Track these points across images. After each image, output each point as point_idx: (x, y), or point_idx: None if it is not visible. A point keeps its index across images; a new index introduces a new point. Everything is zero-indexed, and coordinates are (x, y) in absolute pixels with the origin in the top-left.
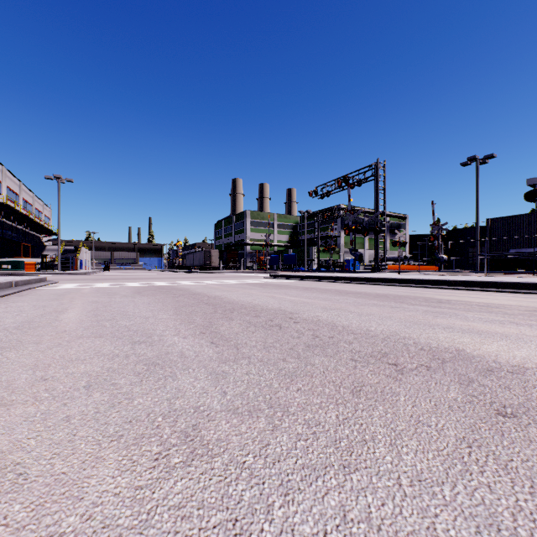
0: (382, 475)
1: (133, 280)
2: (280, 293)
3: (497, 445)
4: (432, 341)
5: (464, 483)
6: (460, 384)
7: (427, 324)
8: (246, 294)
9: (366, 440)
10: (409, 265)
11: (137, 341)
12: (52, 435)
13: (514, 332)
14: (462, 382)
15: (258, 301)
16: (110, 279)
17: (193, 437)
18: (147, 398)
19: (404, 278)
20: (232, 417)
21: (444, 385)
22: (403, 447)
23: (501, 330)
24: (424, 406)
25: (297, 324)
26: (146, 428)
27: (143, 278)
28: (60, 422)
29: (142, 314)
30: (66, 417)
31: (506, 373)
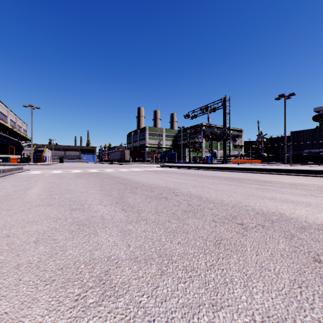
0: (240, 312)
1: (77, 168)
2: (166, 176)
3: (319, 285)
4: (263, 208)
5: (301, 319)
6: (285, 238)
7: (259, 196)
8: (145, 177)
9: (227, 283)
10: (243, 159)
11: (74, 208)
12: (4, 280)
13: (314, 201)
14: (287, 236)
15: (153, 182)
16: (62, 168)
17: (104, 281)
18: (75, 249)
19: (241, 167)
20: (133, 264)
21: (275, 239)
22: (253, 288)
23: (305, 200)
24: (264, 255)
25: (177, 196)
26: (72, 273)
27: (83, 167)
28: (12, 269)
29: (79, 190)
30: (17, 265)
31: (314, 230)
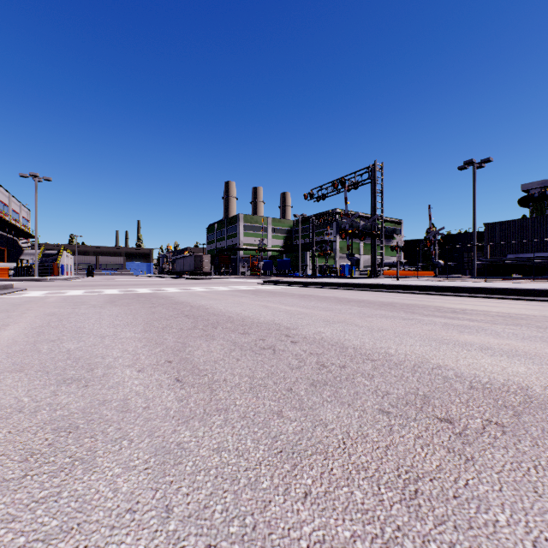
0: None
1: (114, 287)
2: (274, 301)
3: None
4: (478, 372)
5: None
6: None
7: (457, 343)
8: (235, 302)
9: None
10: (404, 271)
11: (69, 377)
12: None
13: None
14: None
15: (249, 312)
16: (88, 286)
17: None
18: (4, 534)
19: (406, 285)
20: None
21: None
22: None
23: None
24: None
25: (295, 345)
26: None
27: (127, 284)
28: None
29: (100, 331)
30: None
31: None
